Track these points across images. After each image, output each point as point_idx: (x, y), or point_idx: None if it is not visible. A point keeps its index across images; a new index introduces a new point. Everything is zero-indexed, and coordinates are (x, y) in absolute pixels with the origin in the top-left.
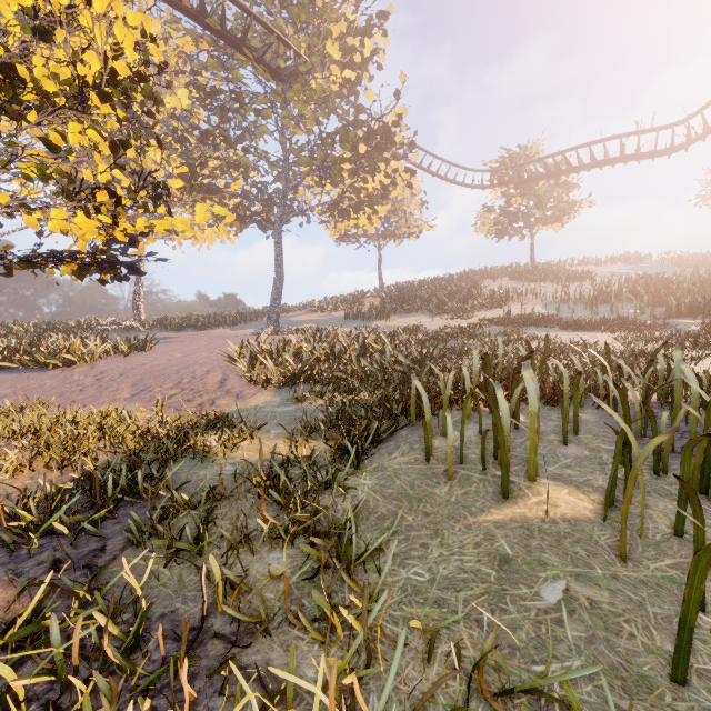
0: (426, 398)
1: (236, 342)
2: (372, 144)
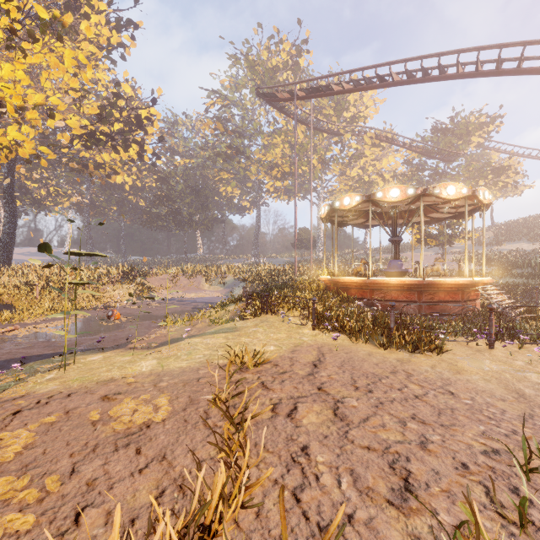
0: (521, 263)
1: (433, 257)
2: (495, 174)
